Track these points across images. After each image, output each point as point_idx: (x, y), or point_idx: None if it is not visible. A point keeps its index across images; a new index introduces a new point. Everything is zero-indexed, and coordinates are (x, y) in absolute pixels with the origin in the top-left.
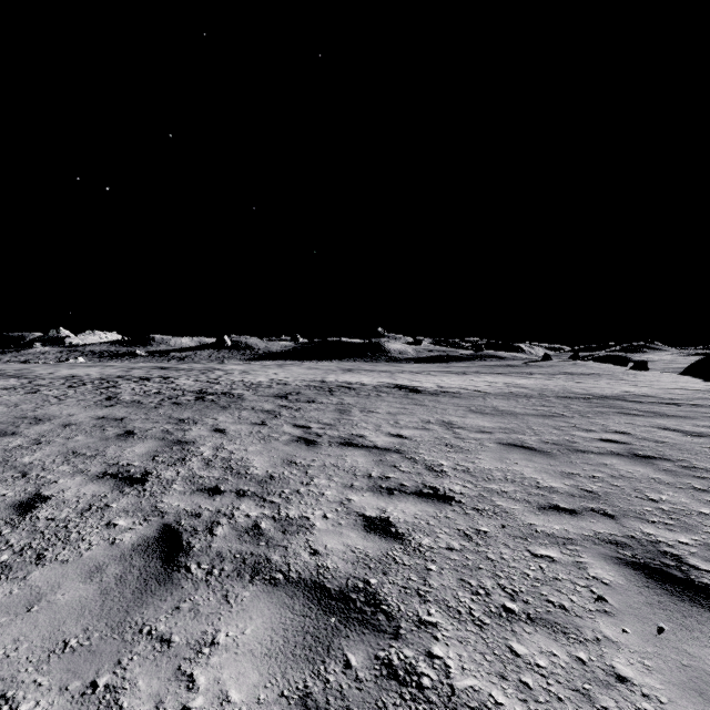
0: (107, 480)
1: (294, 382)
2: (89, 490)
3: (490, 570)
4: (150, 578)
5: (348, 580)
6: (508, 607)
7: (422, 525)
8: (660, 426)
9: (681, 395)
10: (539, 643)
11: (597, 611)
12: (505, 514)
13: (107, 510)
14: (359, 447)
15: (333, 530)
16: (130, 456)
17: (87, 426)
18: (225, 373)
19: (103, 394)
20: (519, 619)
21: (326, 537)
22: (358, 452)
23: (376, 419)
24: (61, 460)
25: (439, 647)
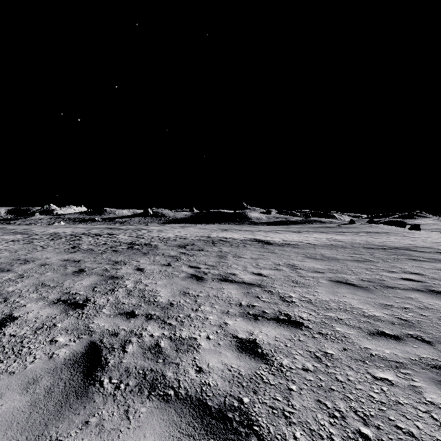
0: (59, 305)
1: (190, 237)
2: (45, 313)
3: (341, 392)
4: (71, 391)
5: (226, 398)
6: (363, 432)
7: (281, 347)
8: None
9: None
10: None
11: None
12: (344, 338)
13: (53, 329)
14: (233, 282)
15: (214, 350)
16: (78, 287)
17: (55, 266)
18: (148, 231)
19: (71, 244)
20: None
21: (209, 356)
22: (232, 286)
23: (243, 262)
24: (33, 290)
25: None
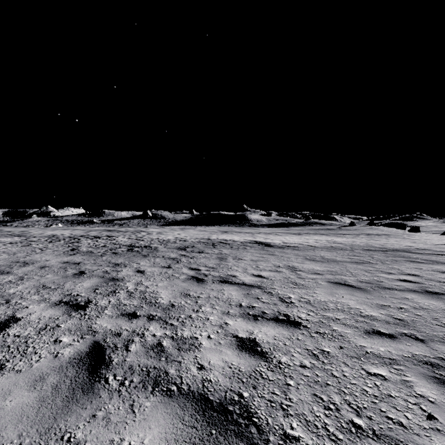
0: (61, 307)
1: (190, 239)
2: (47, 314)
3: (336, 387)
4: (77, 387)
5: (227, 393)
6: (356, 423)
7: (280, 345)
8: (439, 270)
9: None
10: None
11: (431, 429)
12: (341, 337)
13: (56, 330)
14: (233, 284)
15: (215, 349)
16: (79, 289)
17: (55, 268)
18: (147, 233)
19: (70, 247)
20: (367, 435)
21: (210, 354)
22: (232, 287)
23: (244, 264)
24: (34, 292)
25: None
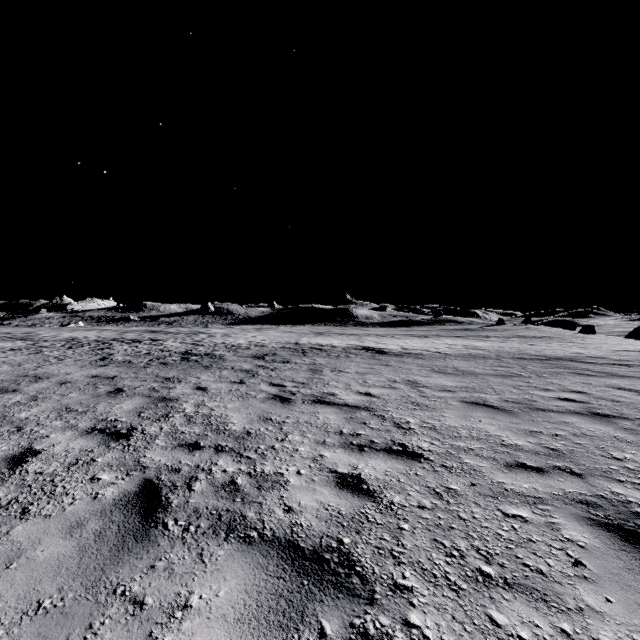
0: (94, 435)
1: (270, 344)
2: (77, 445)
3: (463, 530)
4: (128, 535)
5: (322, 539)
6: (484, 571)
7: (392, 482)
8: (614, 386)
9: (630, 357)
10: (520, 612)
11: (576, 577)
12: (473, 471)
13: (92, 465)
14: (331, 405)
15: (306, 487)
16: (118, 412)
17: (81, 384)
18: (209, 336)
19: (98, 355)
20: (497, 584)
21: (300, 494)
22: (330, 409)
23: (346, 379)
24: (54, 416)
25: (416, 615)
